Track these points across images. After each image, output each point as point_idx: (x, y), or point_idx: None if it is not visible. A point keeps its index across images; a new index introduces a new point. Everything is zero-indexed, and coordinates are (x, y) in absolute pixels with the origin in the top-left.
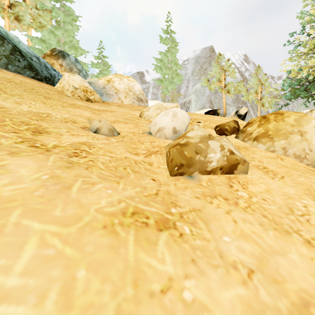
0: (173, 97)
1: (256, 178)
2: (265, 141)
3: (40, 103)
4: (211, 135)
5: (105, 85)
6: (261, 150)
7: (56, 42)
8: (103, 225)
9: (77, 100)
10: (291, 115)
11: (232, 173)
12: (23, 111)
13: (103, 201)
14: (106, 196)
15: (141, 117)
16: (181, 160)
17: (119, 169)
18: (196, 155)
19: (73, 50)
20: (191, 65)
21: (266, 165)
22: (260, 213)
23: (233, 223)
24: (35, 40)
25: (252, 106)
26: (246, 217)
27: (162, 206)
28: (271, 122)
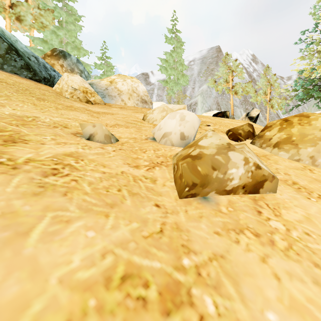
0: (179, 99)
1: (287, 198)
2: (288, 147)
3: (29, 104)
4: (231, 144)
5: (108, 87)
6: (283, 158)
7: (58, 42)
8: (65, 318)
9: (76, 102)
10: (319, 118)
11: (257, 191)
12: (3, 114)
13: (77, 255)
14: (83, 245)
15: (144, 120)
16: (194, 178)
17: (112, 191)
18: (213, 171)
19: (75, 51)
20: (197, 65)
21: (294, 179)
22: (308, 259)
23: (275, 281)
24: (37, 41)
25: (260, 107)
26: (291, 268)
27: (169, 255)
28: (295, 126)
